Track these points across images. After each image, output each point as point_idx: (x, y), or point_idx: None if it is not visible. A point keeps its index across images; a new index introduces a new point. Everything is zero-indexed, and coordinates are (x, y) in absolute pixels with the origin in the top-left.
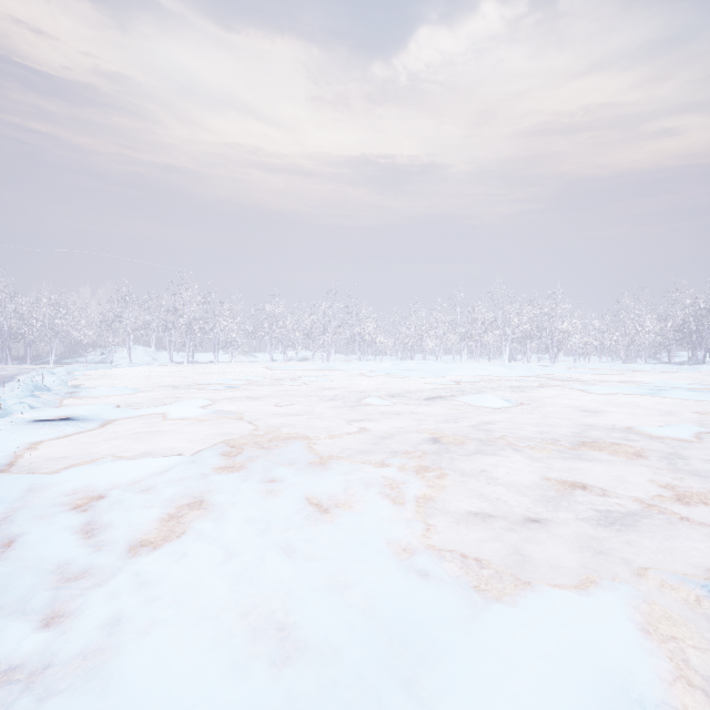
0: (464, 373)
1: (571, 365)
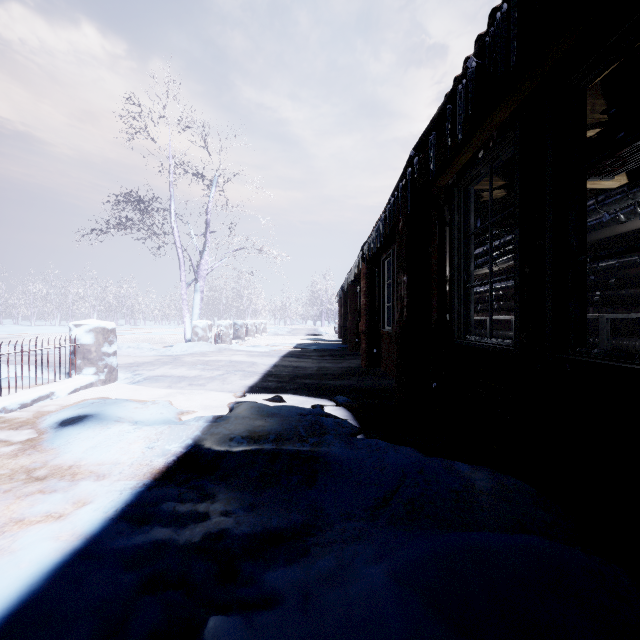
0: (34, 332)
1: (131, 327)
